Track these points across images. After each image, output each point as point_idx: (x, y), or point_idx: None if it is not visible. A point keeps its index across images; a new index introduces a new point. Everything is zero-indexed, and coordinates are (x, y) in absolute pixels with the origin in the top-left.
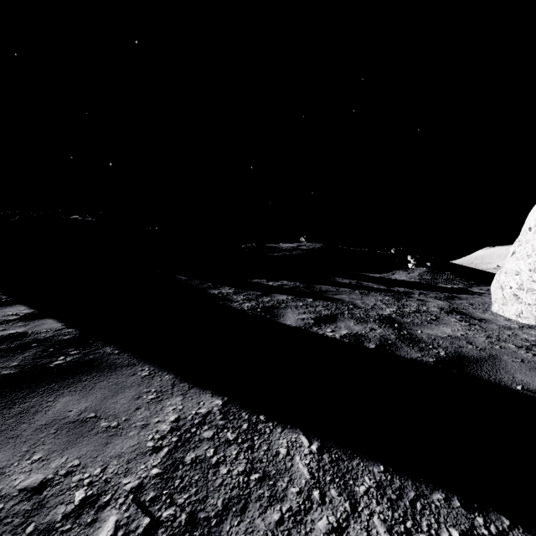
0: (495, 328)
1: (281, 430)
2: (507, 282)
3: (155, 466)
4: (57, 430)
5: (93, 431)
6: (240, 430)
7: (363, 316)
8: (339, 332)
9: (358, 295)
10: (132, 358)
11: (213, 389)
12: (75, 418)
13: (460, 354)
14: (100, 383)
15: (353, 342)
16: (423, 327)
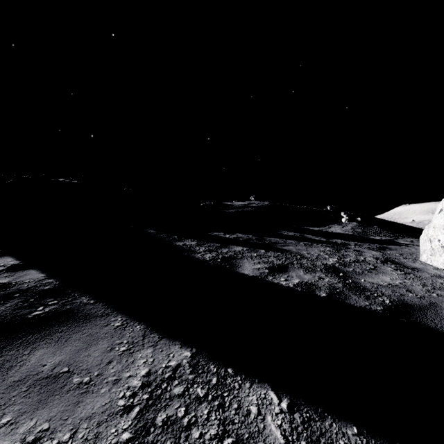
0: (428, 277)
1: (250, 385)
2: (435, 236)
3: (126, 429)
4: (29, 388)
5: (65, 388)
6: (210, 386)
7: (311, 266)
8: (292, 281)
9: (303, 246)
10: (106, 307)
11: (182, 339)
12: (48, 373)
13: (403, 302)
14: (74, 335)
15: (306, 290)
16: (365, 276)
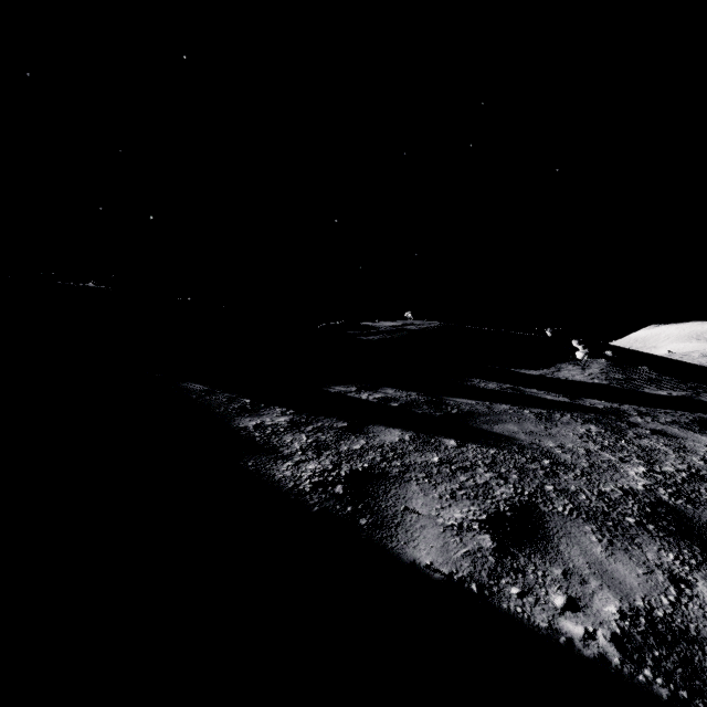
0: None
1: None
2: None
3: None
4: None
5: None
6: None
7: (601, 505)
8: (598, 614)
9: (536, 422)
10: None
11: None
12: None
13: None
14: None
15: (693, 698)
16: None
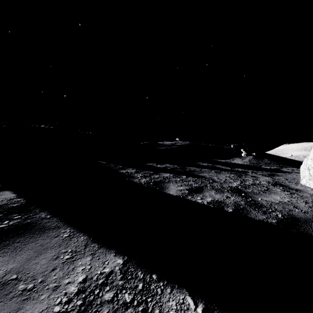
0: (308, 196)
1: (170, 291)
2: (312, 165)
3: None
4: None
5: (9, 295)
6: (136, 291)
7: (220, 188)
8: (206, 200)
9: (214, 173)
10: (59, 221)
11: (117, 248)
12: None
13: (292, 216)
14: (28, 245)
15: (217, 207)
16: (261, 196)
